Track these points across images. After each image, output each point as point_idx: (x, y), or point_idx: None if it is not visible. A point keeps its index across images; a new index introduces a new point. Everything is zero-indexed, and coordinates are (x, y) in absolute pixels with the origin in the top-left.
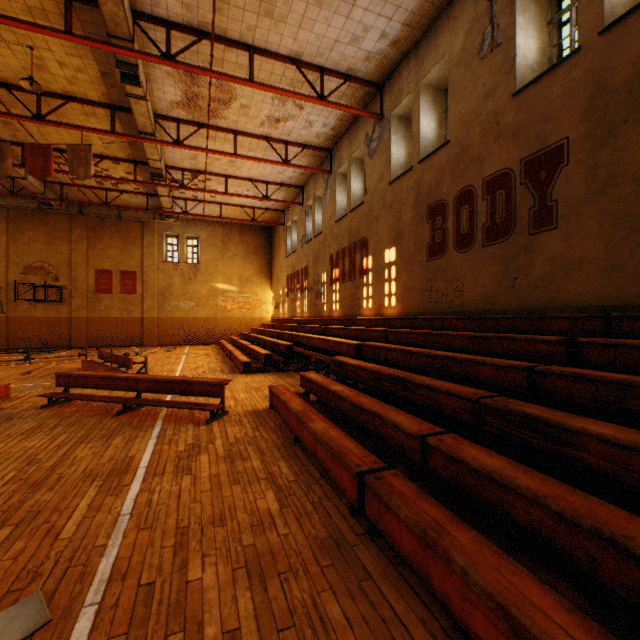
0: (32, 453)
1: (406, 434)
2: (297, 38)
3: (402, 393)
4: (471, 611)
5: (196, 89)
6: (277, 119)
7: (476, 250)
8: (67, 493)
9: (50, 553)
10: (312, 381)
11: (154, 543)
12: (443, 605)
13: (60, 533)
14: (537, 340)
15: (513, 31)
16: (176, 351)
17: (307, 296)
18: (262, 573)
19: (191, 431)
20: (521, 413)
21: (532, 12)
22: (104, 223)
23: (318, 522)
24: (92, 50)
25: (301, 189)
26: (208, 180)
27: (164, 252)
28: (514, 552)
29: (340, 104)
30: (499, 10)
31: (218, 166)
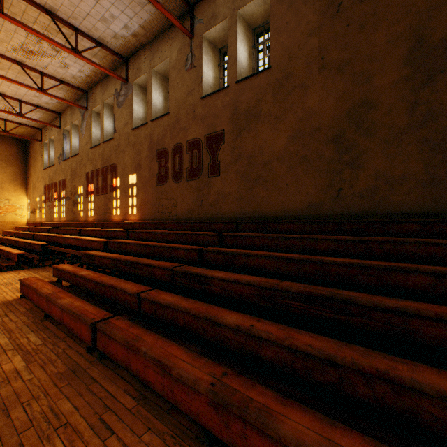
0: None
1: (130, 294)
2: None
3: (133, 271)
4: (148, 371)
5: None
6: (32, 51)
7: (184, 182)
8: None
9: None
10: (64, 271)
11: None
12: (139, 378)
13: None
14: (207, 234)
15: (202, 62)
16: None
17: (65, 204)
18: (6, 408)
19: None
20: (191, 272)
21: (211, 56)
22: None
23: (61, 364)
24: None
25: (59, 115)
26: None
27: None
28: (177, 340)
29: (93, 61)
30: (195, 47)
31: None
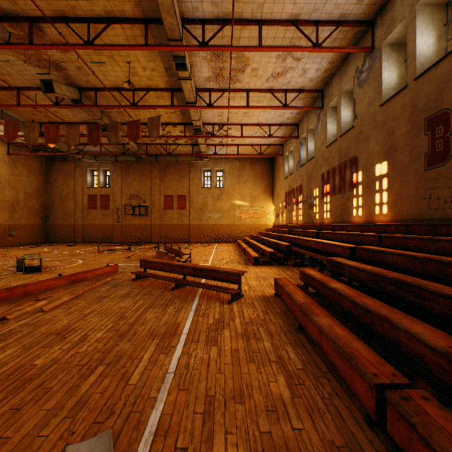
0: (123, 311)
1: (428, 348)
2: (296, 2)
3: (409, 298)
4: None
5: (221, 65)
6: (278, 74)
7: None
8: (137, 345)
9: (122, 395)
10: (311, 277)
11: (188, 406)
12: None
13: (129, 378)
14: None
15: None
16: (209, 247)
17: (301, 207)
18: None
19: (217, 308)
20: None
21: None
22: (168, 166)
23: (331, 424)
24: (160, 54)
25: (296, 126)
26: (229, 129)
27: (202, 181)
28: None
29: (332, 47)
30: None
31: (236, 118)
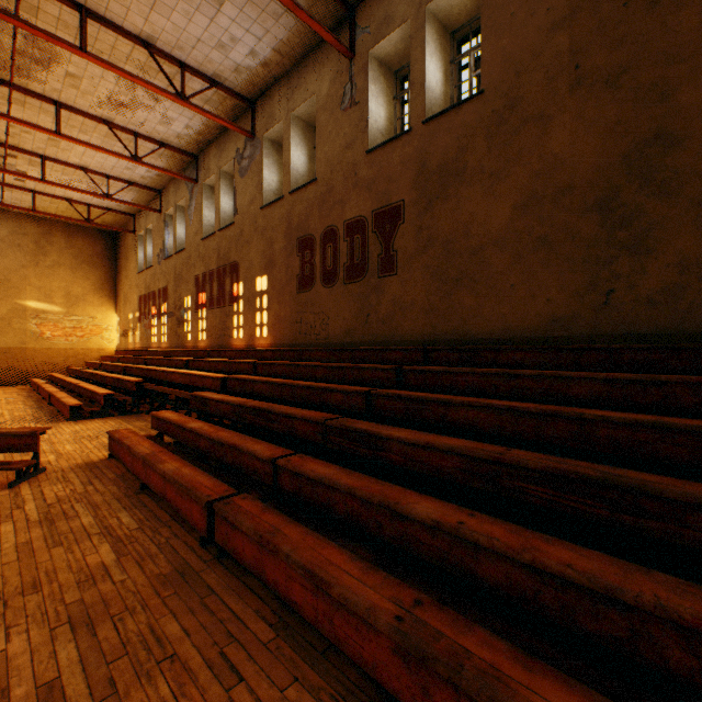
0: None
1: (261, 460)
2: (150, 19)
3: (264, 424)
4: (292, 585)
5: None
6: (123, 104)
7: (339, 286)
8: None
9: None
10: (167, 421)
11: None
12: (277, 594)
13: None
14: (378, 369)
15: (367, 96)
16: None
17: (167, 323)
18: (91, 622)
19: None
20: (354, 429)
21: (382, 84)
22: None
23: (163, 560)
24: None
25: (159, 193)
26: (11, 156)
27: None
28: (335, 537)
29: (206, 110)
30: (357, 72)
31: (29, 141)
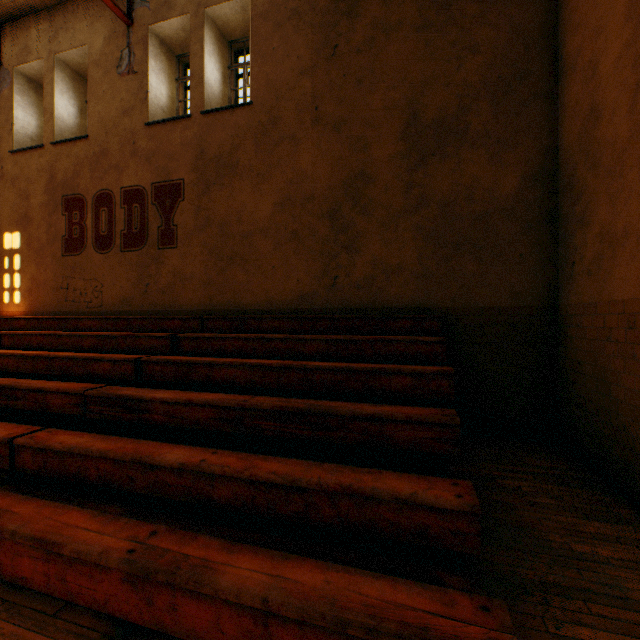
0: None
1: None
2: None
3: (6, 403)
4: (21, 561)
5: None
6: None
7: (116, 253)
8: None
9: None
10: None
11: None
12: (4, 579)
13: None
14: (153, 336)
15: (147, 69)
16: None
17: None
18: None
19: None
20: (117, 396)
21: (164, 63)
22: None
23: None
24: None
25: None
26: None
27: None
28: (85, 503)
29: None
30: (136, 41)
31: None
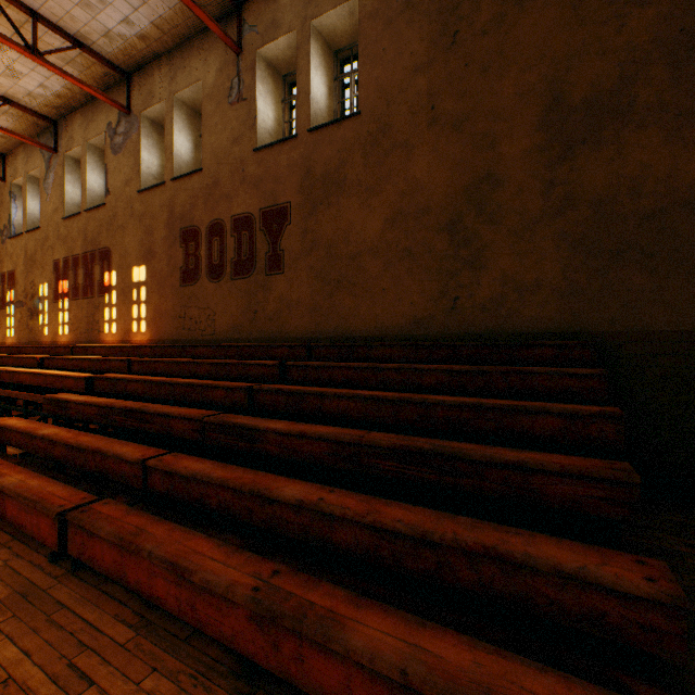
0: None
1: (129, 463)
2: None
3: (137, 425)
4: (156, 581)
5: None
6: None
7: (227, 282)
8: None
9: None
10: (10, 429)
11: None
12: (141, 595)
13: None
14: (263, 364)
15: (255, 94)
16: None
17: (14, 313)
18: None
19: None
20: (232, 424)
21: (271, 85)
22: None
23: None
24: None
25: (2, 157)
26: None
27: None
28: (207, 530)
29: (67, 72)
30: (245, 68)
31: None
